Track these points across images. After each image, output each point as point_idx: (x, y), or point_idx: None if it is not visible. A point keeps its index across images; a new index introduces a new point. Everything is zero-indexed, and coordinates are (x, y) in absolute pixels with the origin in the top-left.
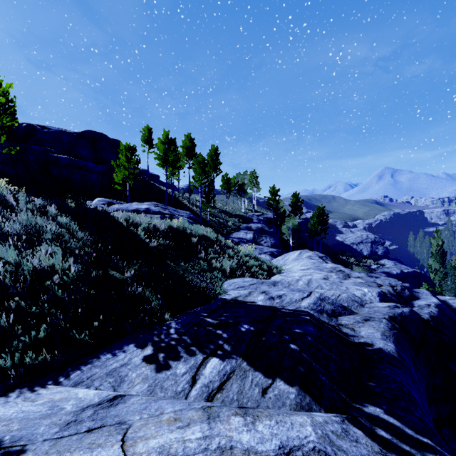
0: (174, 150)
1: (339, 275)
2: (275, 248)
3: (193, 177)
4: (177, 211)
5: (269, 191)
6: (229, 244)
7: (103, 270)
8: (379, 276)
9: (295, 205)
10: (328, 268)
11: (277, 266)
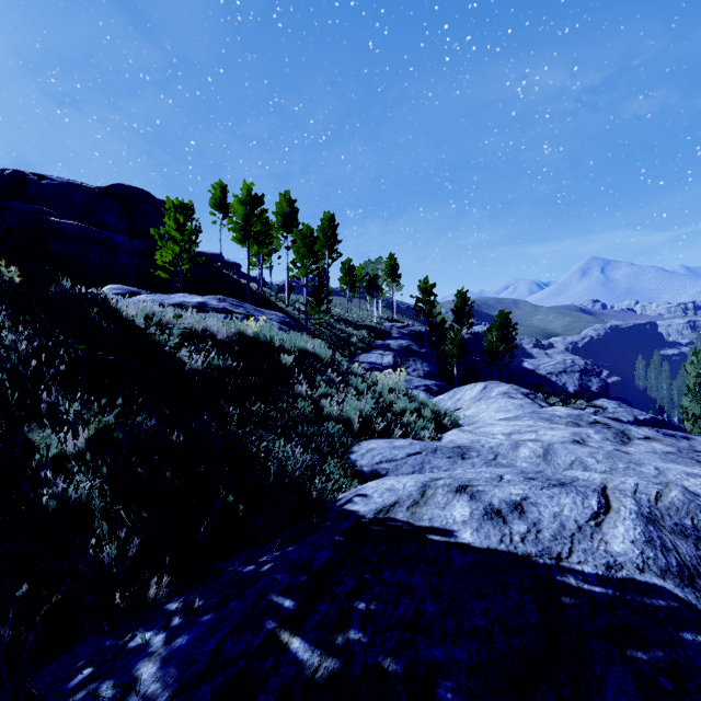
0: (262, 215)
1: (604, 433)
2: (431, 379)
3: (293, 262)
4: (261, 312)
5: (419, 287)
6: (355, 370)
7: (7, 428)
8: (688, 436)
9: (461, 310)
10: (562, 416)
11: (447, 411)
